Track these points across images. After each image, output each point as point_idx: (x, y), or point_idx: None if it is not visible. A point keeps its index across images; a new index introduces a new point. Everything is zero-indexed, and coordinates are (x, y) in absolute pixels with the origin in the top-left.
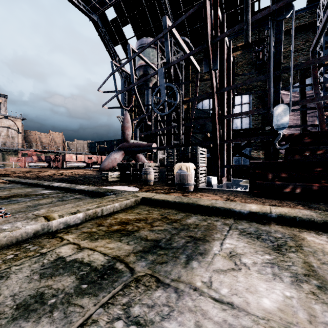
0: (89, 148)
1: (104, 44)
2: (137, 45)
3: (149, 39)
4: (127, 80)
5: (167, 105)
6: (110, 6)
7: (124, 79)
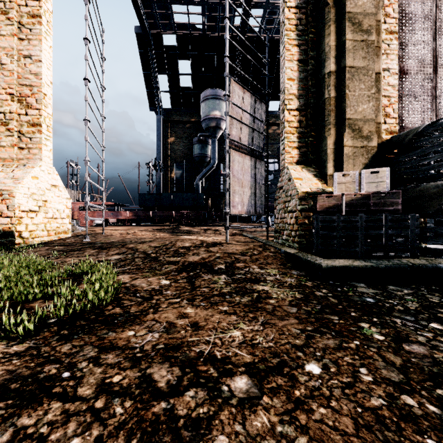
0: (140, 201)
1: (142, 65)
2: (210, 93)
3: (223, 93)
4: (163, 116)
5: (217, 158)
6: (176, 34)
7: (161, 115)
